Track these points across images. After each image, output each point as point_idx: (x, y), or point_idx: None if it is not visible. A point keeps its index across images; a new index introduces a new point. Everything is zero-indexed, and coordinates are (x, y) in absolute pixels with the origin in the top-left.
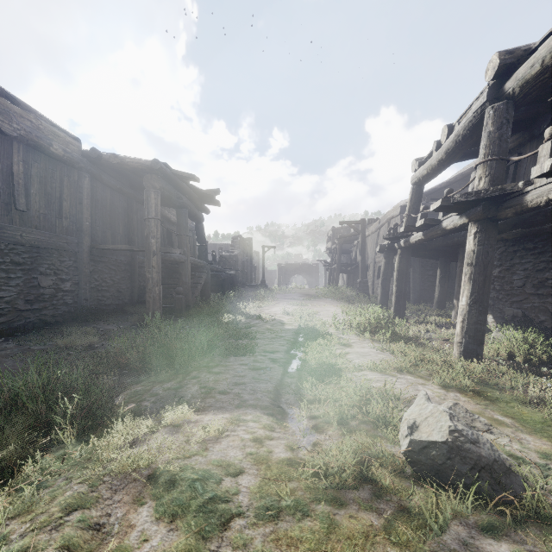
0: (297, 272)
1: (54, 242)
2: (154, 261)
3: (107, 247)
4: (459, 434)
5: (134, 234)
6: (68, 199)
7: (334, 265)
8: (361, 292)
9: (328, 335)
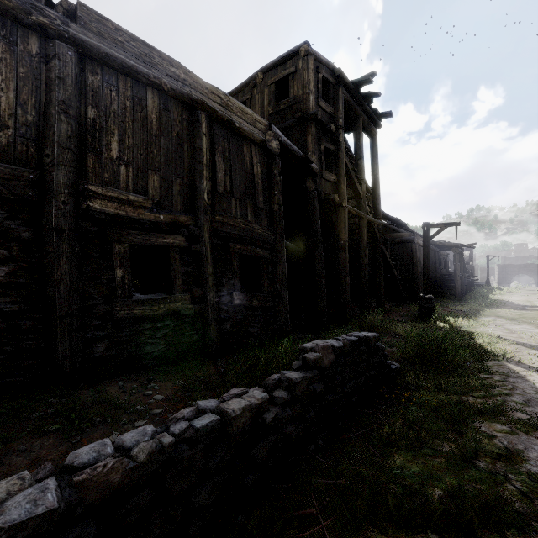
0: (521, 271)
1: None
2: (458, 278)
3: (437, 273)
4: None
5: (436, 265)
6: None
7: None
8: None
9: None
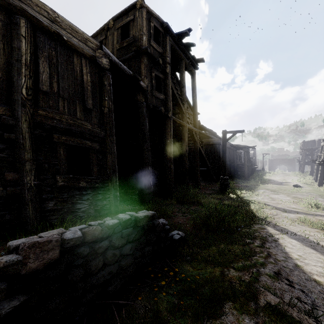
0: (281, 163)
1: (228, 163)
2: (246, 166)
3: (234, 163)
4: (297, 184)
5: (234, 158)
6: (229, 155)
7: (301, 162)
8: (310, 175)
9: (289, 182)
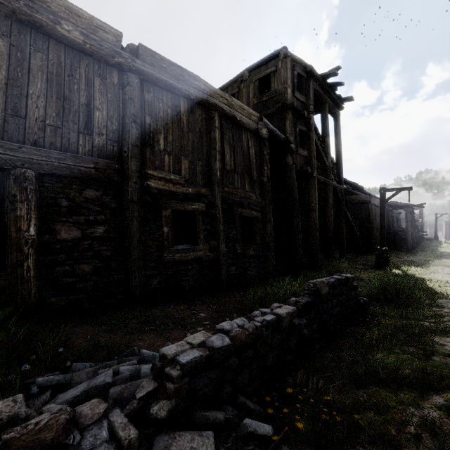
0: None
1: None
2: (409, 234)
3: (391, 229)
4: None
5: (389, 222)
6: None
7: None
8: None
9: None
